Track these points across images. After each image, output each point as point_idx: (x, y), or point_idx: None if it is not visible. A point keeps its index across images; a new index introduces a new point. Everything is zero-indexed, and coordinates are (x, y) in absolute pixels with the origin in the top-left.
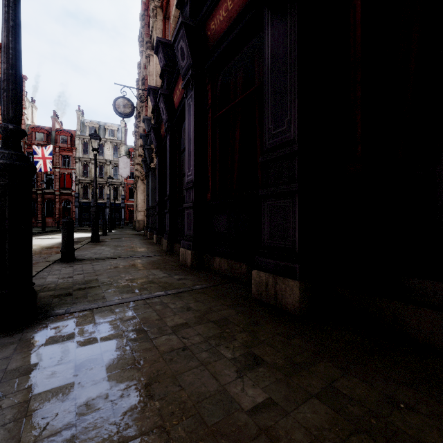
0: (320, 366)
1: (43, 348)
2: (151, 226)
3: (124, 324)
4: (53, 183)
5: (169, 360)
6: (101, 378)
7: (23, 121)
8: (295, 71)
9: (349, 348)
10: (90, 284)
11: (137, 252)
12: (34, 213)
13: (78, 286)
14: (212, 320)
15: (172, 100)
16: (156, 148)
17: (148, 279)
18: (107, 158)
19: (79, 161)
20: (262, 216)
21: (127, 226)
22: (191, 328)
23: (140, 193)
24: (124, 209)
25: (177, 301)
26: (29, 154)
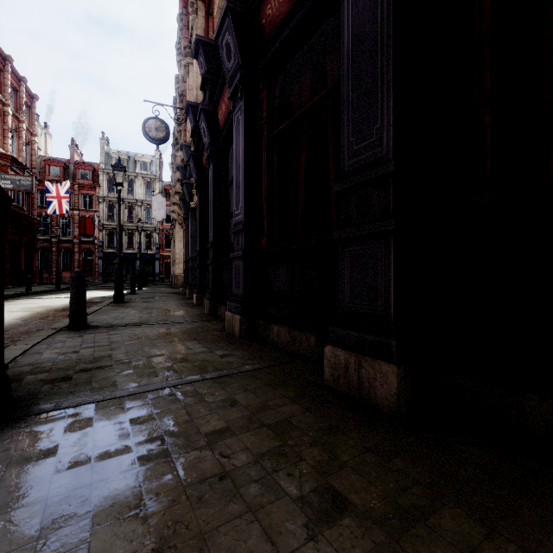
0: (445, 516)
1: (3, 473)
2: (191, 283)
3: (135, 429)
4: (71, 228)
5: (196, 501)
6: (80, 537)
7: (34, 151)
8: (389, 55)
9: (485, 478)
10: (99, 363)
11: (170, 316)
12: (47, 266)
13: (82, 366)
14: (266, 424)
15: (216, 117)
16: (197, 182)
17: (180, 356)
18: (138, 197)
19: (103, 201)
20: (339, 268)
21: (162, 282)
22: (235, 437)
23: (179, 241)
24: (159, 261)
25: (217, 390)
26: (42, 192)
